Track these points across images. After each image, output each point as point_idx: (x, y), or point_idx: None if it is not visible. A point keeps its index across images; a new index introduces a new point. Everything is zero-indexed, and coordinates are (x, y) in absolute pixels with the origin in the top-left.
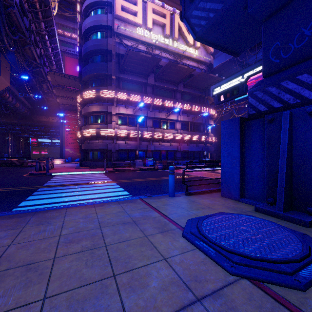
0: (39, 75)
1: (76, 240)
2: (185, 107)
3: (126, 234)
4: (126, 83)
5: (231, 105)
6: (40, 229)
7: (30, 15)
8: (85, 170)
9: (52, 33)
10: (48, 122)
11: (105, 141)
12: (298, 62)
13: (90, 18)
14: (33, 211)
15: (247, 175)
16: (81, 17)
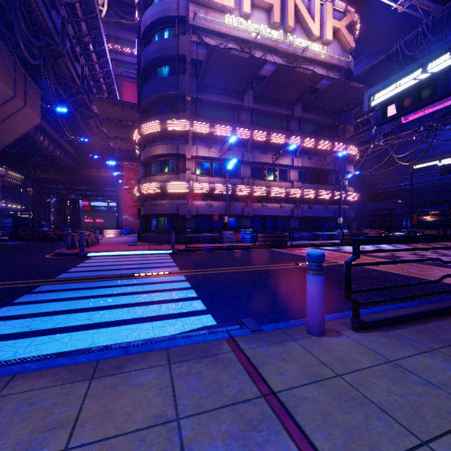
0: (82, 106)
1: None
2: (305, 143)
3: None
4: (208, 108)
5: (385, 138)
6: None
7: (65, 12)
8: (140, 249)
9: (99, 40)
10: (100, 176)
11: (174, 201)
12: None
13: (152, 7)
14: None
15: None
16: (139, 10)
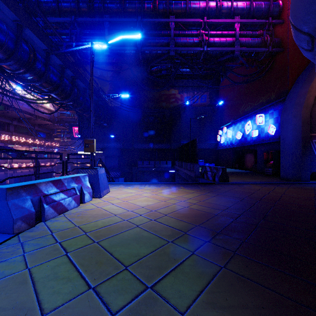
0: None
1: None
2: (41, 143)
3: None
4: None
5: (67, 139)
6: None
7: None
8: None
9: None
10: None
11: None
12: (111, 168)
13: None
14: None
15: None
16: None
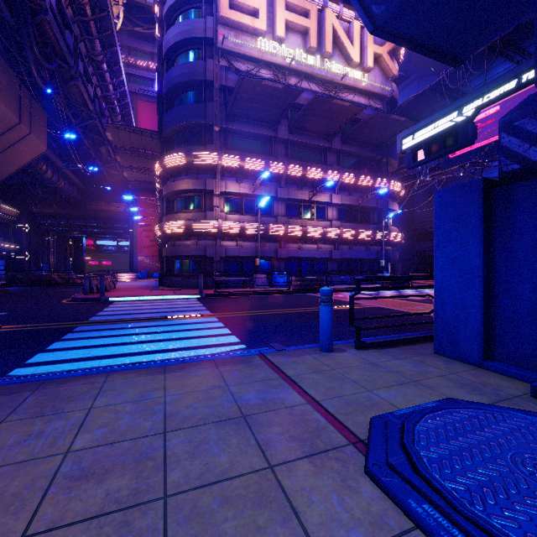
0: (93, 132)
1: (98, 470)
2: (344, 179)
3: (222, 456)
4: (238, 139)
5: (431, 173)
6: (32, 431)
7: (78, 29)
8: (165, 294)
9: (114, 58)
10: (110, 211)
11: (201, 241)
12: None
13: (176, 27)
14: (40, 378)
15: (501, 309)
16: (161, 27)
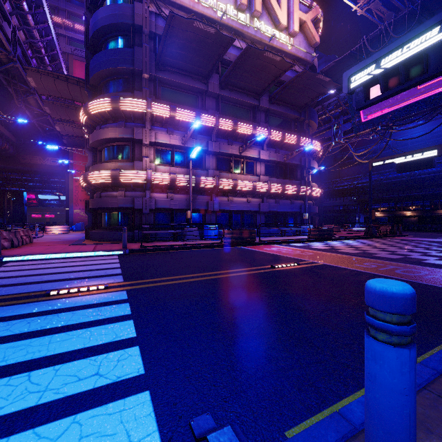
0: (16, 78)
1: None
2: (272, 136)
3: None
4: (169, 90)
5: (346, 136)
6: None
7: None
8: (82, 249)
9: None
10: (45, 165)
11: (129, 192)
12: None
13: None
14: None
15: None
16: None
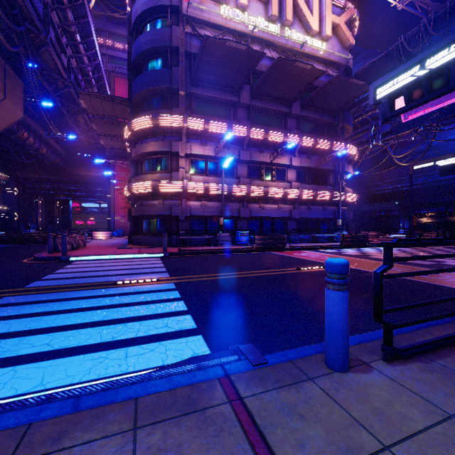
0: (69, 101)
1: None
2: (303, 142)
3: None
4: (203, 104)
5: (384, 138)
6: None
7: None
8: (129, 252)
9: (87, 30)
10: (90, 176)
11: (167, 201)
12: None
13: None
14: None
15: None
16: None
